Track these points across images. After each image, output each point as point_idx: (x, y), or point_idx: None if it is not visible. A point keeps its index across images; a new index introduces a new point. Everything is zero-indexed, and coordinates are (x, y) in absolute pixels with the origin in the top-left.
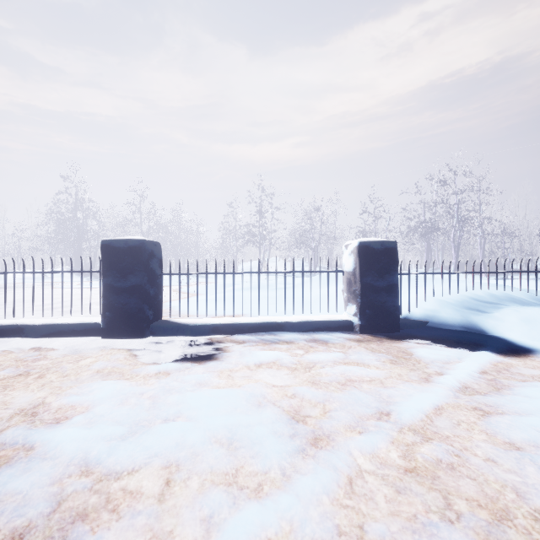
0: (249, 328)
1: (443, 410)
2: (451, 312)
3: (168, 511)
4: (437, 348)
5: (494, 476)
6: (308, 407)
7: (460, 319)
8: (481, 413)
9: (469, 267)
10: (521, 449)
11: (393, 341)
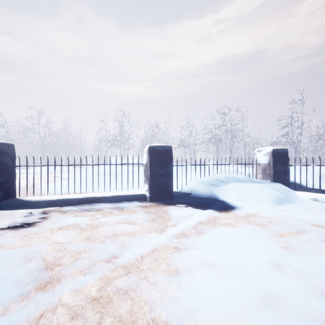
0: (76, 201)
1: (156, 250)
2: (203, 187)
3: None
4: (186, 209)
5: (146, 296)
6: (67, 257)
7: (206, 191)
8: (176, 251)
9: (240, 160)
10: (179, 273)
11: (165, 206)
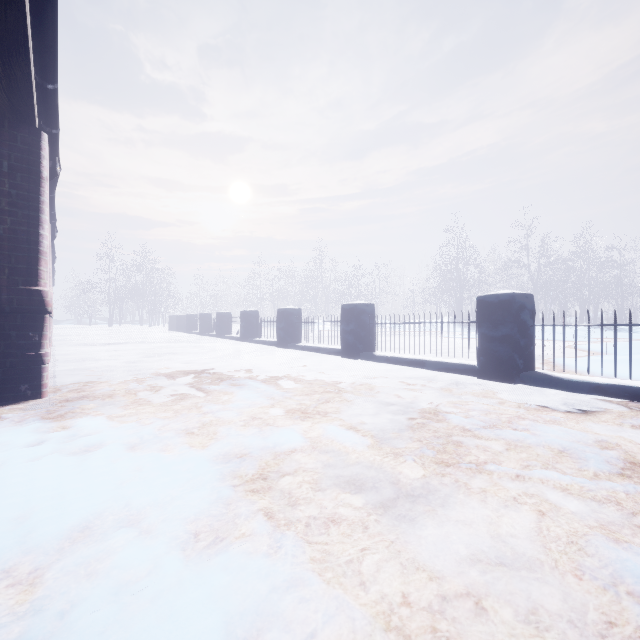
0: None
1: None
2: None
3: (503, 455)
4: None
5: None
6: None
7: None
8: None
9: None
10: None
11: None
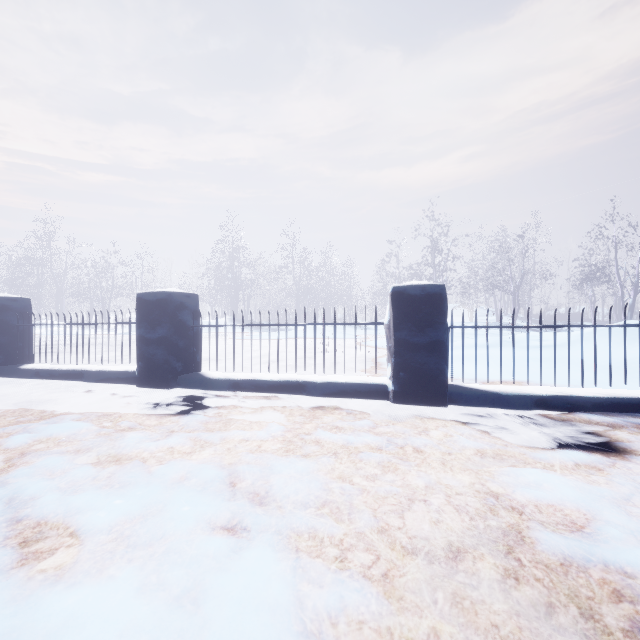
0: (593, 404)
1: None
2: None
3: None
4: None
5: None
6: None
7: None
8: None
9: None
10: None
11: None
